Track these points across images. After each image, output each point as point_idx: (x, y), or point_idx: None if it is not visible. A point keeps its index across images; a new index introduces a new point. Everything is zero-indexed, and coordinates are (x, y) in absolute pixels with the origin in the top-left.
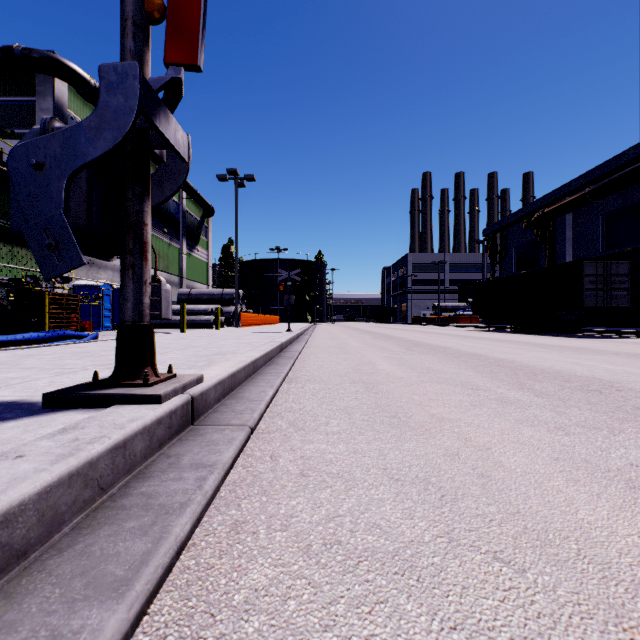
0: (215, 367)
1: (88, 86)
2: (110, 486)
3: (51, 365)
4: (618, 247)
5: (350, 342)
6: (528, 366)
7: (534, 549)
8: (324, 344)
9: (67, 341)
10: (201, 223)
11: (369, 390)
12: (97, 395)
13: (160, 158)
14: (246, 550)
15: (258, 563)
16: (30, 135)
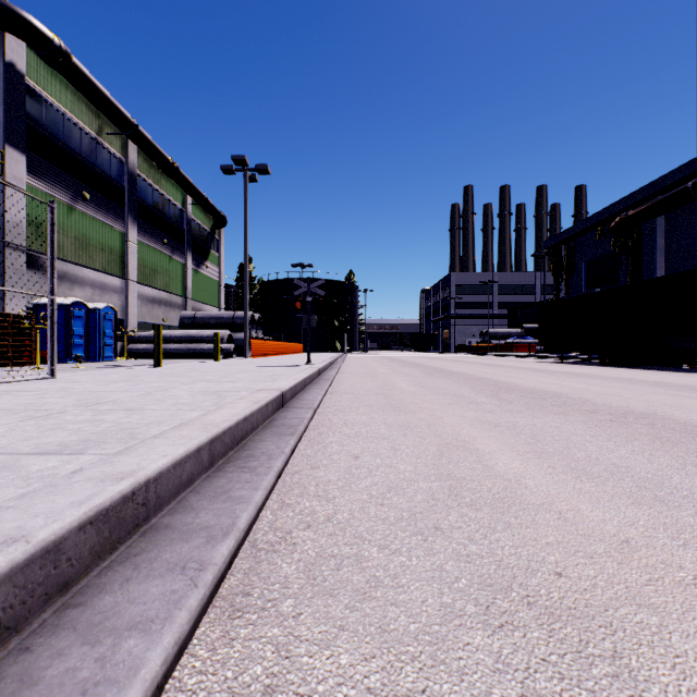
0: None
1: (50, 46)
2: None
3: None
4: None
5: (396, 382)
6: None
7: None
8: (358, 386)
9: None
10: (211, 235)
11: None
12: None
13: None
14: None
15: None
16: None
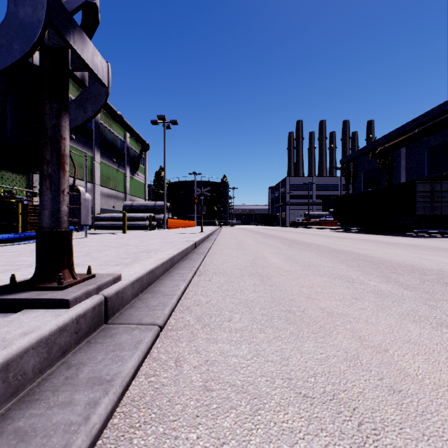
0: (137, 264)
1: None
2: None
3: (4, 262)
4: (439, 171)
5: (246, 240)
6: (386, 260)
7: None
8: (227, 242)
9: (32, 240)
10: (140, 155)
11: (264, 283)
12: (7, 300)
13: (82, 82)
14: None
15: None
16: None
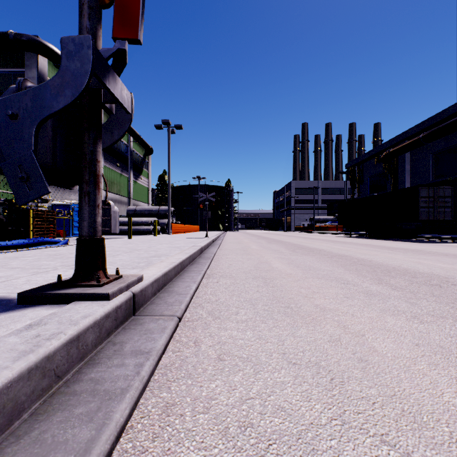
0: (152, 268)
1: None
2: (65, 373)
3: (30, 266)
4: (443, 176)
5: (251, 245)
6: (383, 265)
7: (413, 432)
8: (232, 247)
9: (45, 246)
10: (143, 159)
11: (267, 284)
12: (59, 294)
13: (110, 111)
14: (175, 433)
15: (184, 446)
16: (8, 92)
